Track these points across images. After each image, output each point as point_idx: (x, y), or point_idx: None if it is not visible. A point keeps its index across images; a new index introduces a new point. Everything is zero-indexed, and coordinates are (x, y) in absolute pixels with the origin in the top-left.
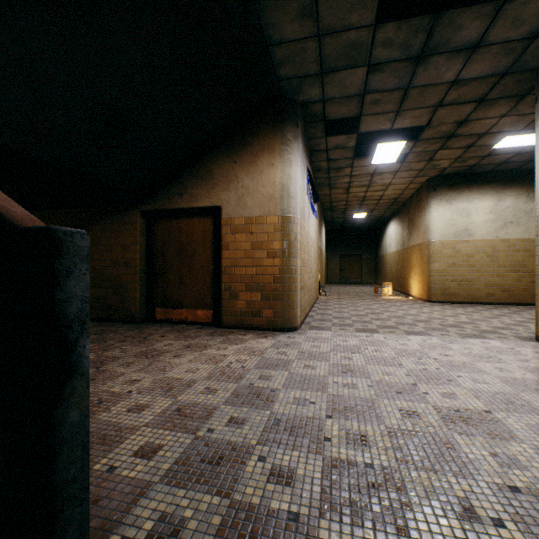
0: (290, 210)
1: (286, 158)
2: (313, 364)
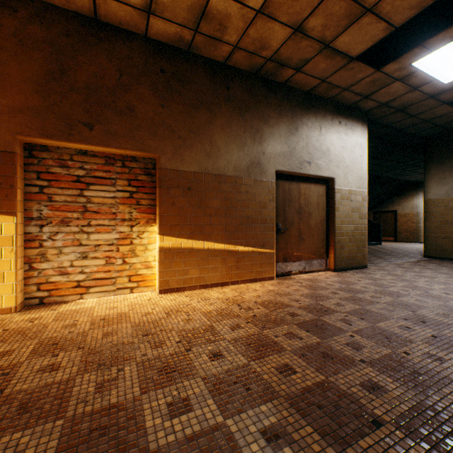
0: (418, 211)
1: (417, 197)
2: (415, 244)
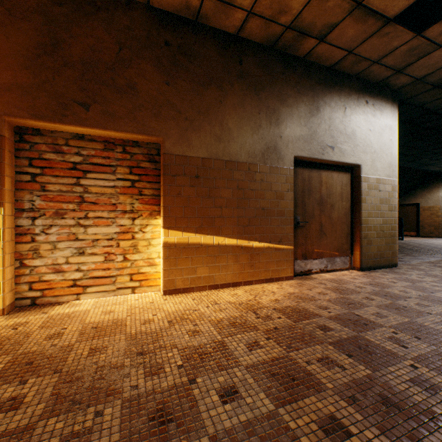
0: None
1: None
2: (441, 240)
